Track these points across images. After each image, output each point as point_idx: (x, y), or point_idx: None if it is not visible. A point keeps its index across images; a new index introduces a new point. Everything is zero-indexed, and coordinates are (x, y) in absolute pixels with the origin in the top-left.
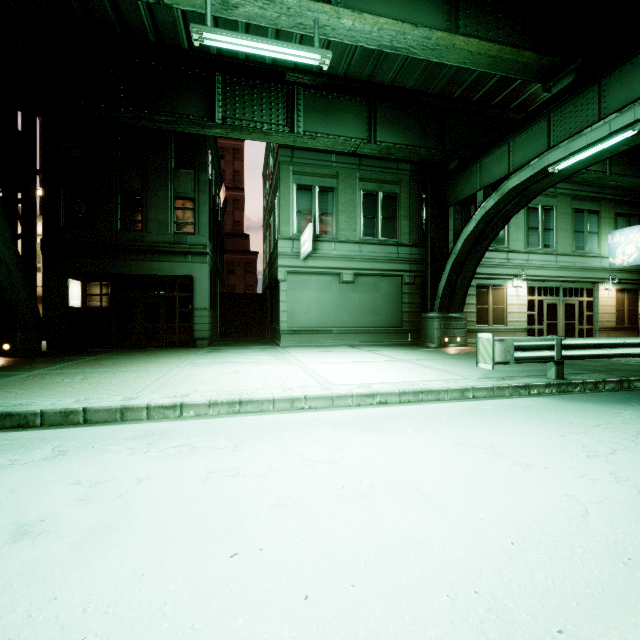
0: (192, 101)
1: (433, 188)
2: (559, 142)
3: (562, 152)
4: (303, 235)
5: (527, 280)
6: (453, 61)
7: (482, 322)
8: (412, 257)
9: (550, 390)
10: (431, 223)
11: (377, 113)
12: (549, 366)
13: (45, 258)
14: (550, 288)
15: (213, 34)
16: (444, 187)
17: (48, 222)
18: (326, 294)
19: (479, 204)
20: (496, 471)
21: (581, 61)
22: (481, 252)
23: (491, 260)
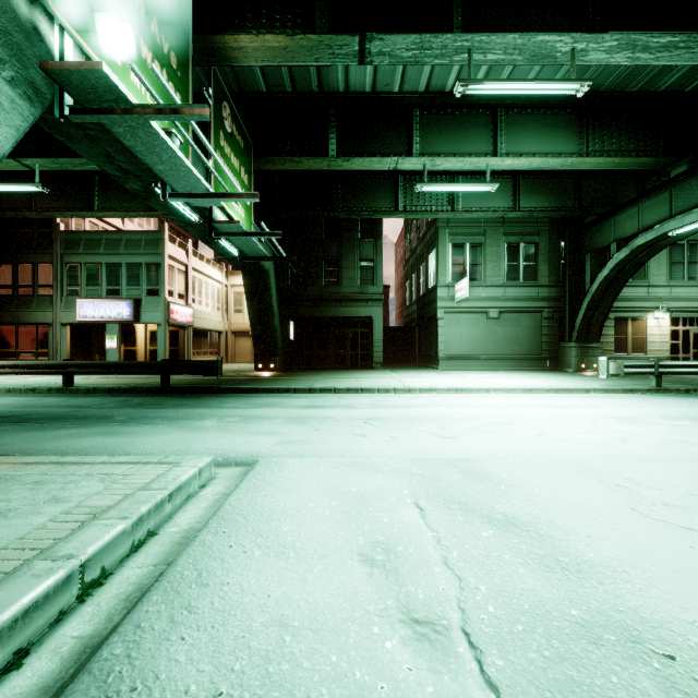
0: (383, 198)
1: (571, 236)
2: (678, 211)
3: (677, 223)
4: (459, 284)
5: (670, 312)
6: (585, 168)
7: (620, 351)
8: (551, 296)
9: (650, 393)
10: (569, 266)
11: (521, 185)
12: (651, 379)
13: (279, 308)
14: (697, 318)
15: (428, 187)
16: (581, 235)
17: (281, 283)
18: (475, 328)
19: (612, 254)
20: (592, 406)
21: (691, 158)
22: (616, 292)
23: (630, 295)
